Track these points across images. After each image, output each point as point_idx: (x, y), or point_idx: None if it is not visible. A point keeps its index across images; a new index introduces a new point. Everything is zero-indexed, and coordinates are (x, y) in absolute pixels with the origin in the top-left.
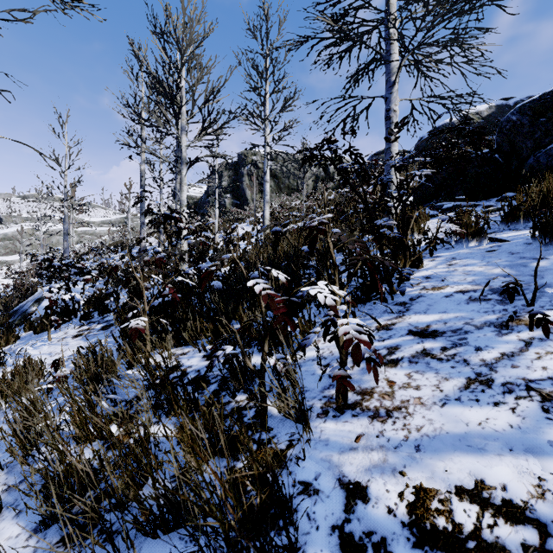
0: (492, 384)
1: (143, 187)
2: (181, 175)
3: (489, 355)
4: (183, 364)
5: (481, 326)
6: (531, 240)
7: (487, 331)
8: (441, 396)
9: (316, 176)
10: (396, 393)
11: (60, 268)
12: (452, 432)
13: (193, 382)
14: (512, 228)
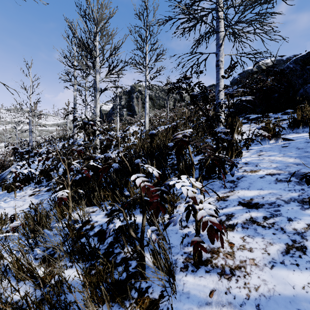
0: (305, 250)
1: (75, 104)
2: (96, 98)
3: (299, 225)
4: (92, 219)
5: (288, 201)
6: (309, 140)
7: (293, 205)
8: (269, 258)
9: (175, 99)
10: (235, 253)
11: (23, 153)
12: (283, 294)
13: (98, 234)
14: (295, 132)
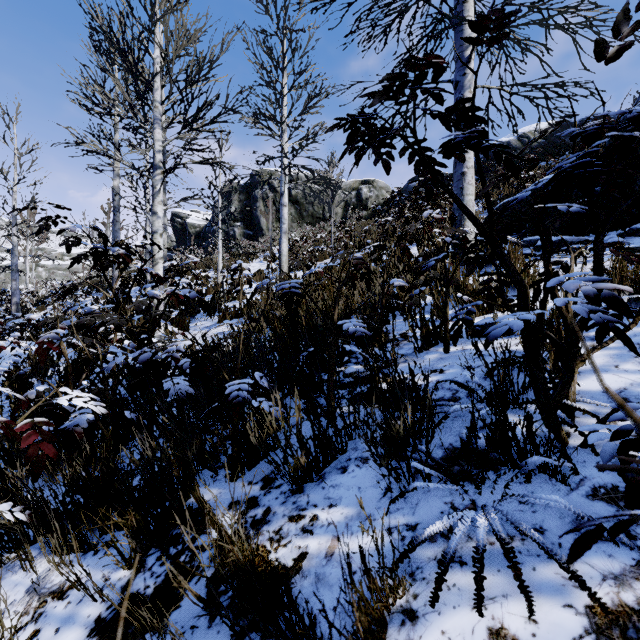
0: None
1: (117, 209)
2: (154, 190)
3: None
4: None
5: None
6: None
7: None
8: None
9: (346, 203)
10: None
11: None
12: None
13: None
14: None
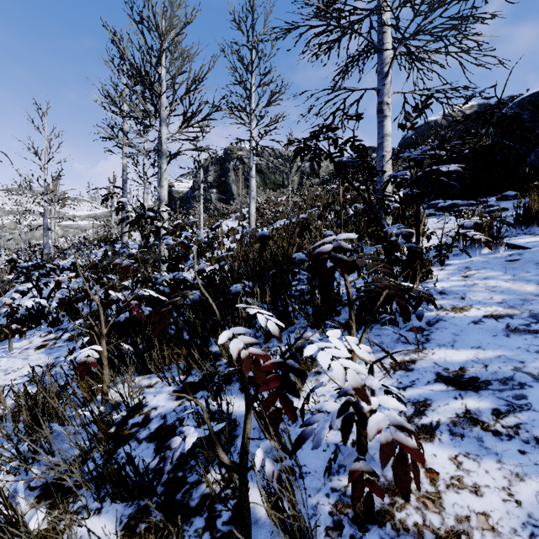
0: None
1: (125, 181)
2: (161, 170)
3: None
4: (147, 402)
5: None
6: None
7: None
8: (522, 515)
9: (302, 172)
10: (444, 498)
11: (26, 269)
12: None
13: (156, 436)
14: (528, 232)
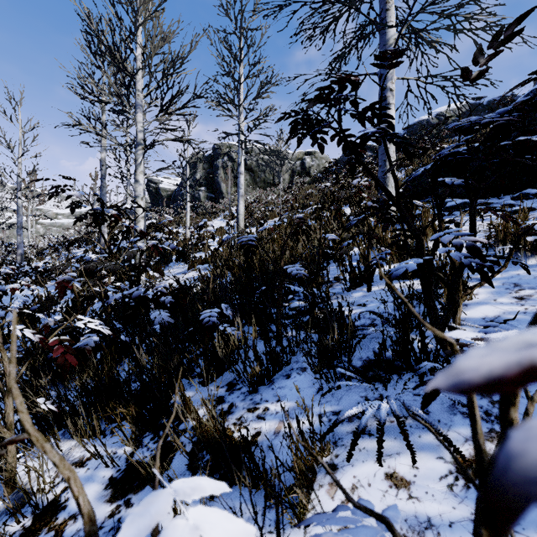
0: None
1: (104, 176)
2: (136, 162)
3: None
4: (67, 501)
5: None
6: None
7: None
8: None
9: (292, 171)
10: None
11: None
12: None
13: None
14: None
